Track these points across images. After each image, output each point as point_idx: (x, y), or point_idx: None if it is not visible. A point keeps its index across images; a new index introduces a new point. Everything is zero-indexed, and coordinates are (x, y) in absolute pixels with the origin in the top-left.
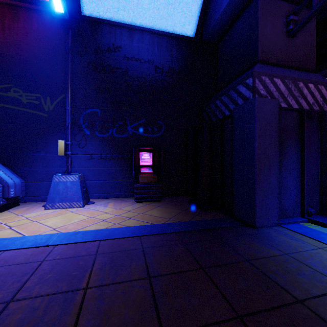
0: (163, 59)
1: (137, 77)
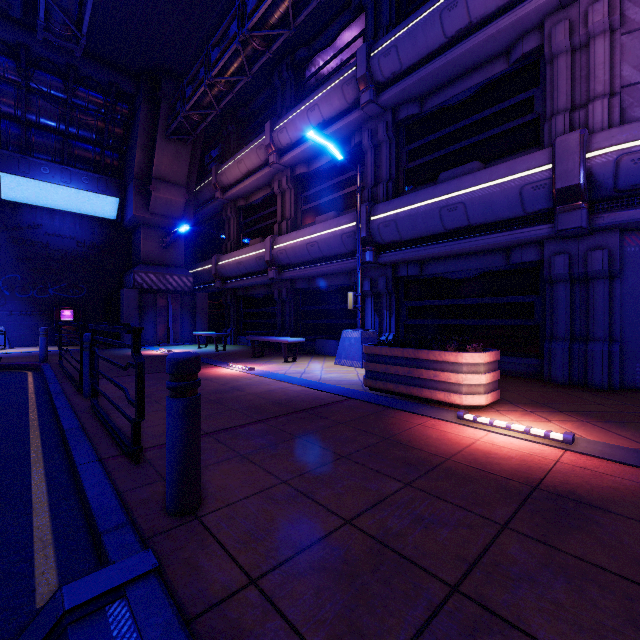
0: (86, 236)
1: (59, 250)
